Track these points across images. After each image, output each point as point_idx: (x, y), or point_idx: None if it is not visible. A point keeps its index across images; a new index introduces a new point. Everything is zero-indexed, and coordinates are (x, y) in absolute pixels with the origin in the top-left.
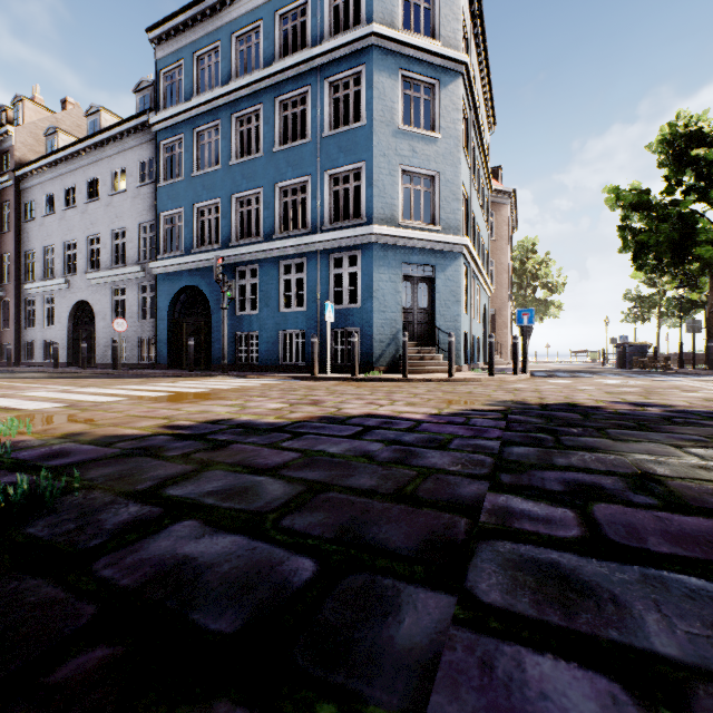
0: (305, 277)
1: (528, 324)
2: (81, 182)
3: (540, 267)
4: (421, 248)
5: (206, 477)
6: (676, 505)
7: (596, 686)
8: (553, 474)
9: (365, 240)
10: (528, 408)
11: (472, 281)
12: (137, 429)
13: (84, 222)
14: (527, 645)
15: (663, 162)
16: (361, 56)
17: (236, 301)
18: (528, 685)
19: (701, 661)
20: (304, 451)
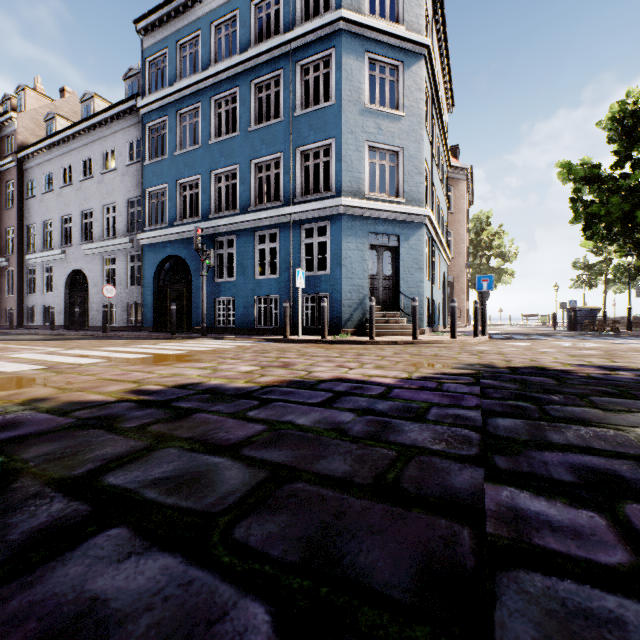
0: (278, 247)
1: (487, 290)
2: (76, 162)
3: (494, 238)
4: (386, 219)
5: (157, 457)
6: None
7: None
8: (554, 455)
9: (334, 211)
10: (498, 371)
11: (433, 250)
12: (103, 394)
13: (78, 198)
14: None
15: (613, 137)
16: (330, 40)
17: (215, 269)
18: None
19: None
20: (271, 423)
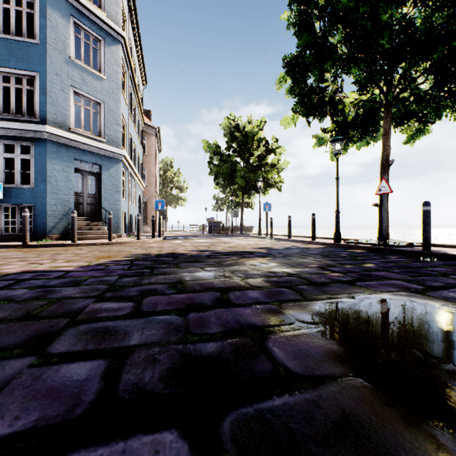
0: None
1: (162, 209)
2: None
3: (175, 176)
4: (90, 151)
5: None
6: (182, 291)
7: (93, 364)
8: (137, 288)
9: (39, 135)
10: (149, 257)
11: (130, 179)
12: None
13: None
14: (68, 362)
15: (226, 134)
16: None
17: None
18: (58, 376)
19: (144, 342)
20: None
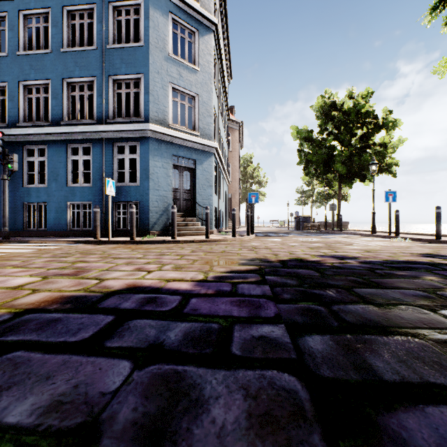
0: (92, 159)
1: (255, 203)
2: None
3: (255, 171)
4: (186, 146)
5: None
6: None
7: None
8: (416, 422)
9: (143, 134)
10: (274, 266)
11: (219, 174)
12: None
13: None
14: None
15: (318, 116)
16: None
17: (24, 175)
18: None
19: None
20: None
